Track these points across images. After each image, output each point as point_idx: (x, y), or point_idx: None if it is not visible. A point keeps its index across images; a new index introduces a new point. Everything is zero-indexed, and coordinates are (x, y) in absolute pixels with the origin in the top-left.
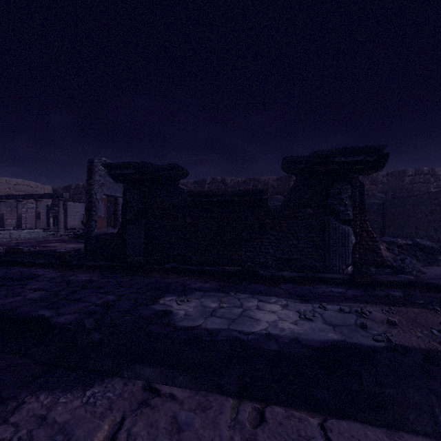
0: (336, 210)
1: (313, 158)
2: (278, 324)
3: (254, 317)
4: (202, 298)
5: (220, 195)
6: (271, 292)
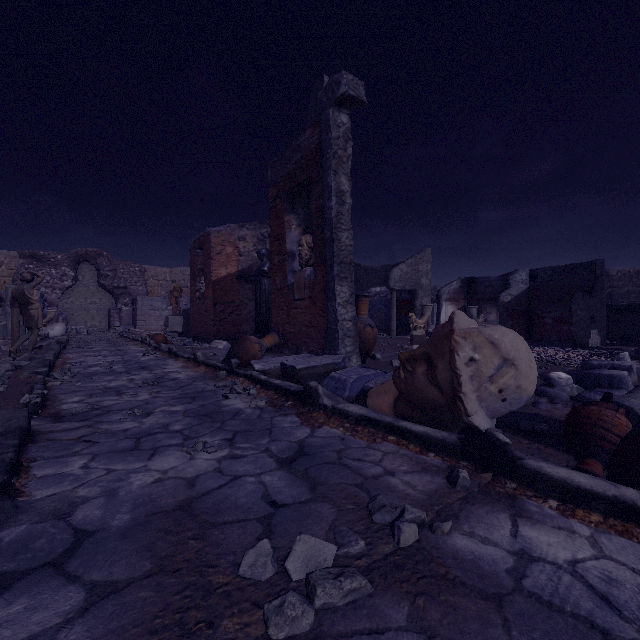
0: None
1: None
2: None
3: None
4: None
5: (614, 306)
6: None
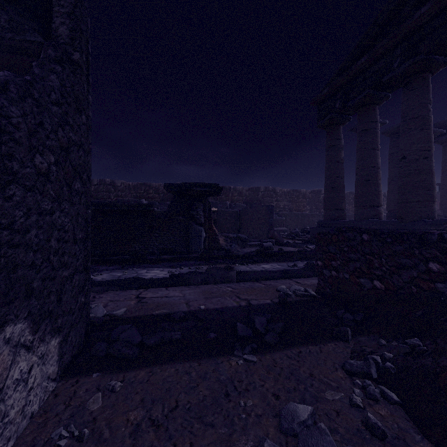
0: (195, 218)
1: (182, 186)
2: (157, 275)
3: (144, 275)
4: (110, 273)
5: (120, 206)
6: (155, 266)
